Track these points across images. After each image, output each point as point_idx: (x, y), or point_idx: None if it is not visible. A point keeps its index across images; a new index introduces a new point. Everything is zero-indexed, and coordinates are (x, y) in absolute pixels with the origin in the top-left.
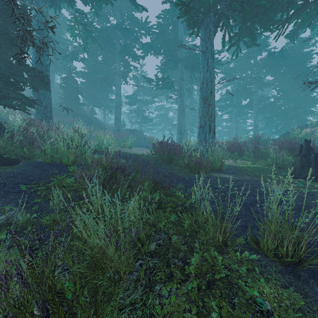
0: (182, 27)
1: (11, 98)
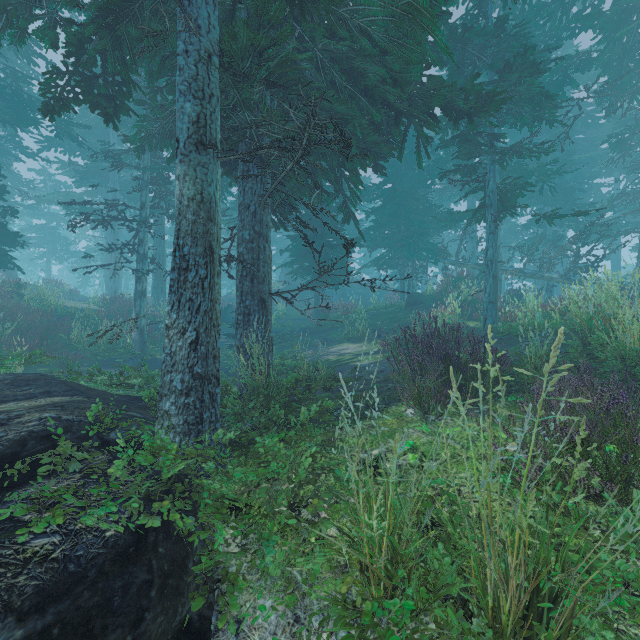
0: (116, 140)
1: (7, 263)
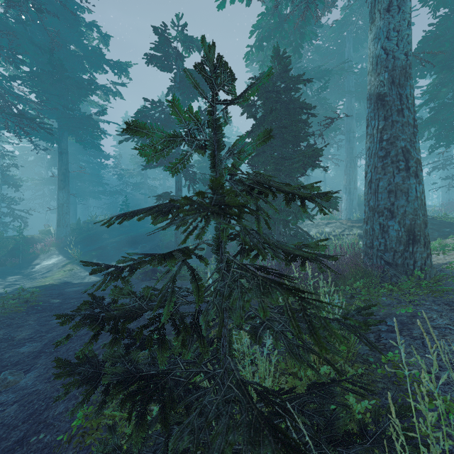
0: None
1: None
